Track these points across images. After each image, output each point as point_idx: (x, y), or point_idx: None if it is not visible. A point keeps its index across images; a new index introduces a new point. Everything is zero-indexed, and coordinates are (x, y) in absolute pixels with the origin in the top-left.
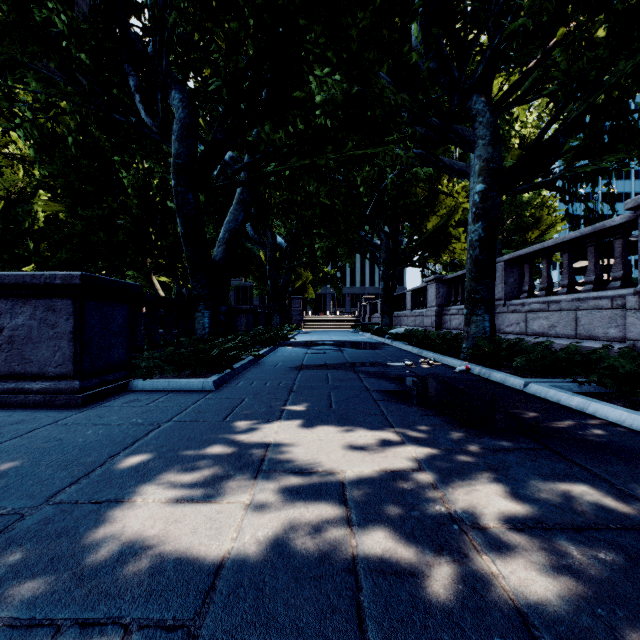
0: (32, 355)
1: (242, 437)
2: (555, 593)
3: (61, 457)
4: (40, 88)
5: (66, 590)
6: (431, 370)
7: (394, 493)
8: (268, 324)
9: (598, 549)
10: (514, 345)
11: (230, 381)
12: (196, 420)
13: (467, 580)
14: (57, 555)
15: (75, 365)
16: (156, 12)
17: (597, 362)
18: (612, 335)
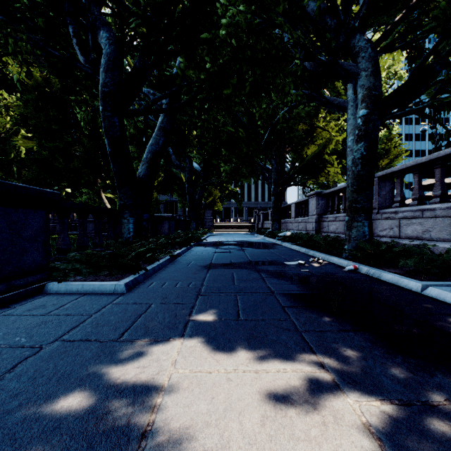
0: None
1: (129, 373)
2: None
3: None
4: None
5: None
6: (323, 269)
7: None
8: (187, 228)
9: None
10: (392, 247)
11: (144, 281)
12: (87, 339)
13: None
14: None
15: None
16: None
17: None
18: None
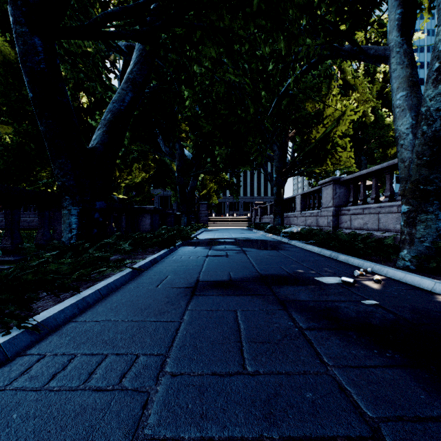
0: None
1: None
2: None
3: None
4: None
5: None
6: (399, 298)
7: None
8: (178, 223)
9: None
10: None
11: (25, 352)
12: None
13: None
14: None
15: None
16: None
17: None
18: None
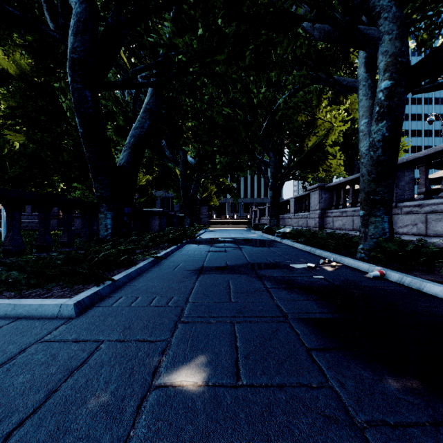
0: None
1: None
2: None
3: None
4: None
5: None
6: (340, 275)
7: None
8: (181, 224)
9: None
10: (421, 247)
11: (110, 295)
12: None
13: None
14: None
15: None
16: None
17: None
18: None
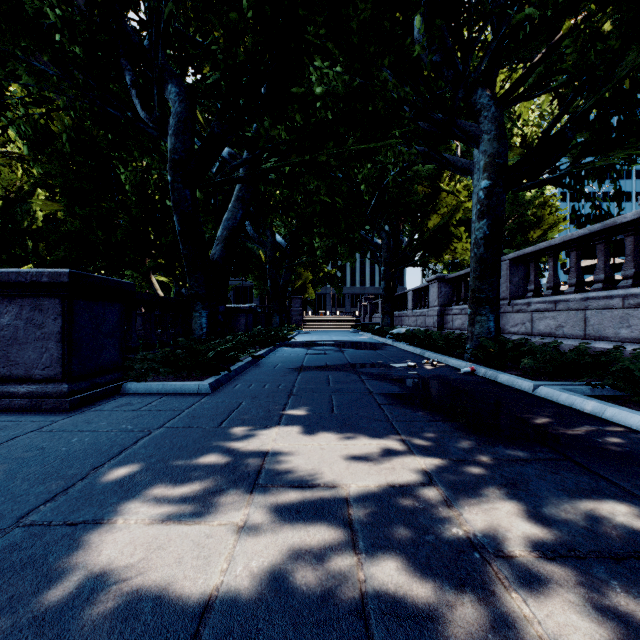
0: (18, 357)
1: (238, 446)
2: None
3: (40, 469)
4: (32, 81)
5: None
6: (435, 371)
7: (404, 512)
8: (268, 324)
9: None
10: (520, 346)
11: (227, 383)
12: (189, 426)
13: (497, 627)
14: (18, 592)
15: (63, 367)
16: (152, 3)
17: (608, 364)
18: (624, 335)
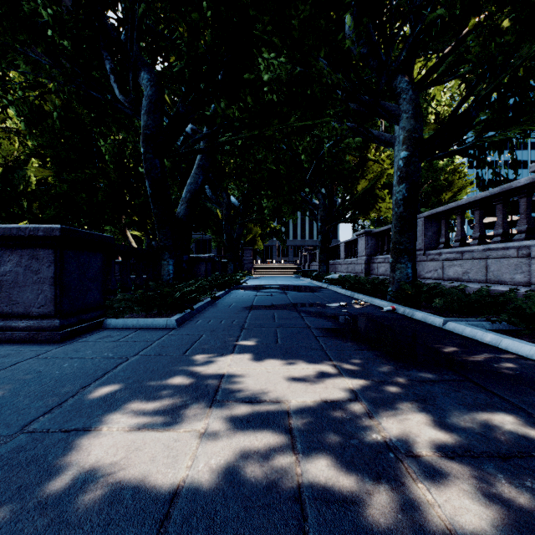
0: (18, 297)
1: (199, 369)
2: (489, 522)
3: (38, 388)
4: (28, 69)
5: (29, 519)
6: (362, 310)
7: (334, 422)
8: (224, 271)
9: (524, 477)
10: (433, 288)
11: (190, 319)
12: (160, 354)
13: (405, 509)
14: (25, 483)
15: (55, 306)
16: (128, 4)
17: (505, 303)
18: (518, 280)
